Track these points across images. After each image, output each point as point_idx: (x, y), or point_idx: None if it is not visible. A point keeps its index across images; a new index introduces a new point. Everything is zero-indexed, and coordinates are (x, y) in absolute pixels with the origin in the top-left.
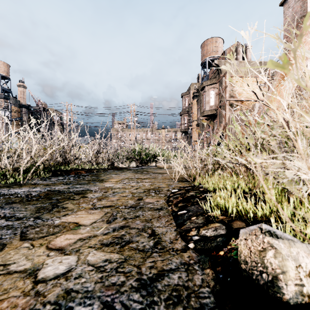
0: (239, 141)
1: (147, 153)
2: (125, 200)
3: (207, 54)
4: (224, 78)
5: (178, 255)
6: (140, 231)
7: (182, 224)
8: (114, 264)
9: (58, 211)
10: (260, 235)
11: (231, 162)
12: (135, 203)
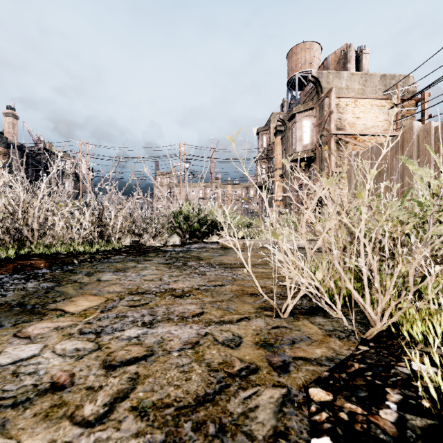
0: None
1: (202, 219)
2: None
3: (297, 68)
4: (327, 99)
5: None
6: None
7: None
8: None
9: None
10: None
11: None
12: None
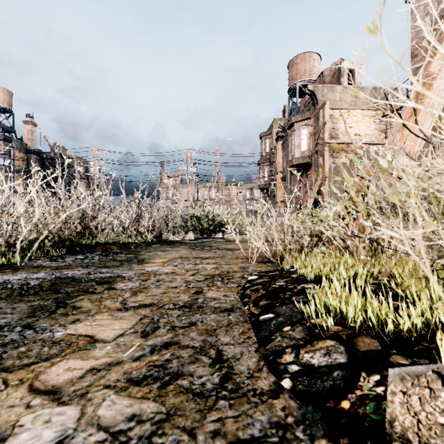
0: (351, 201)
1: (210, 220)
2: (175, 294)
3: (297, 77)
4: (322, 110)
5: (263, 404)
6: (197, 352)
7: (268, 340)
8: (146, 426)
9: (64, 315)
10: (442, 391)
11: (353, 235)
12: (191, 299)
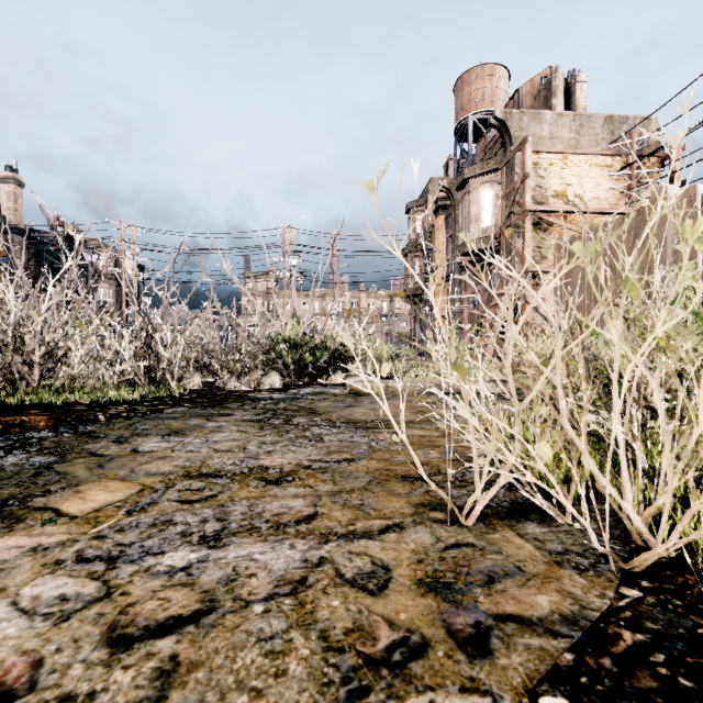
0: None
1: (319, 347)
2: None
3: (470, 107)
4: (519, 155)
5: None
6: None
7: None
8: None
9: None
10: None
11: None
12: None
